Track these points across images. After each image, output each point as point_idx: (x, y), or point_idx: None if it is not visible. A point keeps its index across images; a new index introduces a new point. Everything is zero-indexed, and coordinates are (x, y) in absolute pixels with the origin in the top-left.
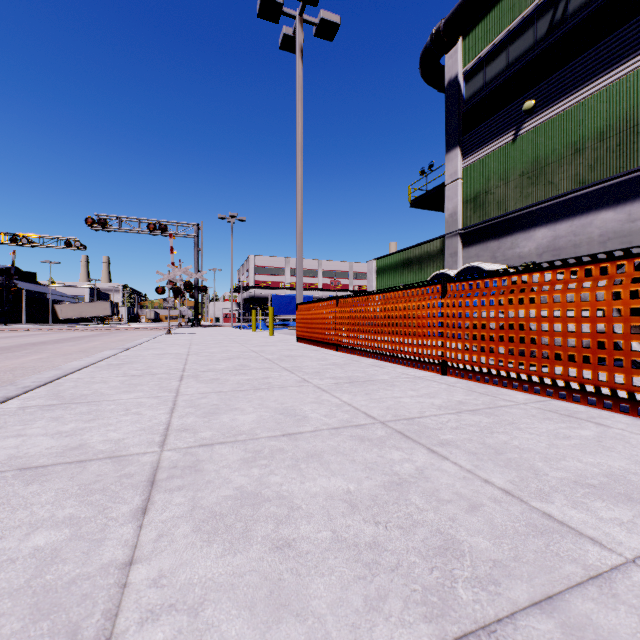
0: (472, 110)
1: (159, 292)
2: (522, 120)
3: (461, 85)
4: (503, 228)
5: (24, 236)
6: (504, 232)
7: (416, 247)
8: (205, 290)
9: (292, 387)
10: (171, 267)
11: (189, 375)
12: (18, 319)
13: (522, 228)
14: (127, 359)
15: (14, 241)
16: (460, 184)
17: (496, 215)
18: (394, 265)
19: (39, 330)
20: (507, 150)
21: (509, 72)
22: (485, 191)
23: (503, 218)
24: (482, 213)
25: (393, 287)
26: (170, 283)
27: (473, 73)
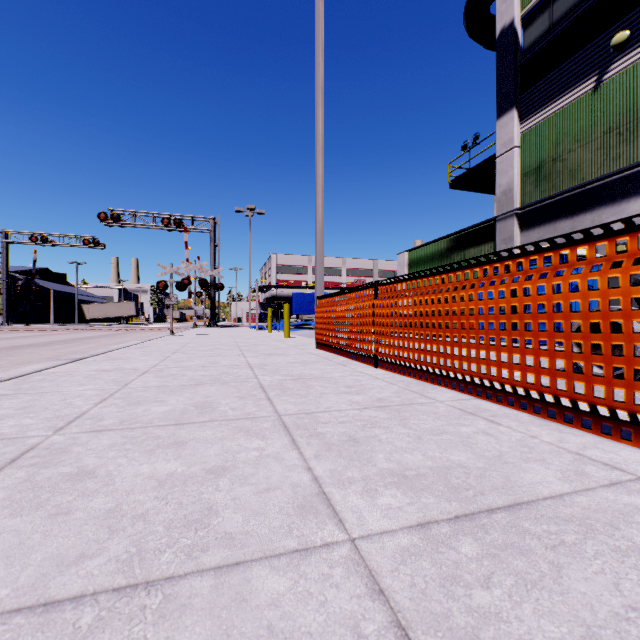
0: (533, 60)
1: (160, 288)
2: (608, 60)
3: (518, 32)
4: (579, 202)
5: (44, 235)
6: (581, 207)
7: (457, 234)
8: (221, 288)
9: (268, 569)
10: (185, 263)
11: (45, 449)
12: (48, 319)
13: (608, 200)
14: (33, 383)
15: (34, 240)
16: (517, 153)
17: (568, 187)
18: (430, 257)
19: (53, 330)
20: (585, 102)
21: (588, 2)
22: (552, 158)
23: (579, 190)
24: (548, 186)
25: (504, 250)
26: (184, 280)
27: (534, 15)
